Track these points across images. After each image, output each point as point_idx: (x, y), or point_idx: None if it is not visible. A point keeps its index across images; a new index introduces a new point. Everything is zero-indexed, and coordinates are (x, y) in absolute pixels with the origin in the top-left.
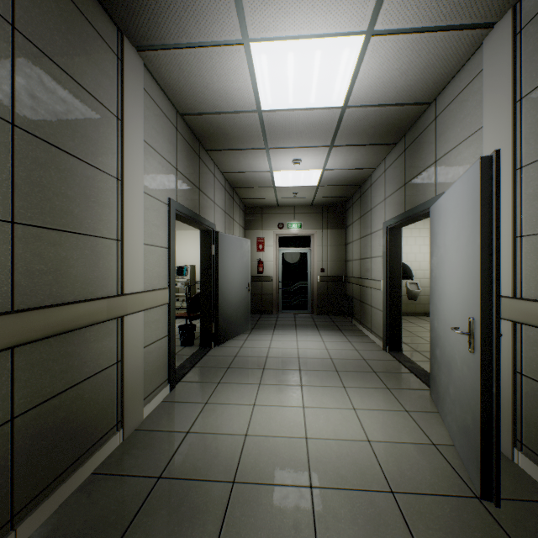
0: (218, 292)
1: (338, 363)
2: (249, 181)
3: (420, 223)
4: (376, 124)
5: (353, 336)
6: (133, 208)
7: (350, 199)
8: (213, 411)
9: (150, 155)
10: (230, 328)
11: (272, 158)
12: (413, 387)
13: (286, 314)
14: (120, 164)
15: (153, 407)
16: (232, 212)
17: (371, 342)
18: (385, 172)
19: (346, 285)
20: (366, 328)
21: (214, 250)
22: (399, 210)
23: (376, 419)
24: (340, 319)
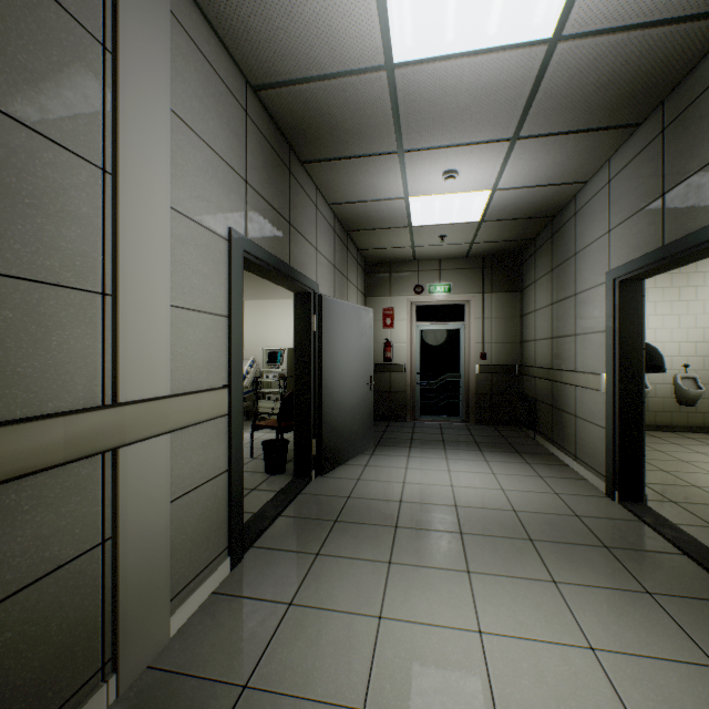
0: (323, 391)
1: (529, 522)
2: (371, 219)
3: (648, 279)
4: (610, 80)
5: (543, 465)
6: (142, 233)
7: (529, 244)
8: (300, 628)
9: (187, 142)
10: (342, 446)
11: (409, 171)
12: (703, 595)
13: (426, 422)
14: (111, 142)
15: (193, 608)
16: (345, 268)
17: (579, 479)
18: (609, 184)
19: (523, 379)
20: (565, 452)
21: (316, 323)
22: (647, 245)
23: (652, 687)
24: (514, 433)
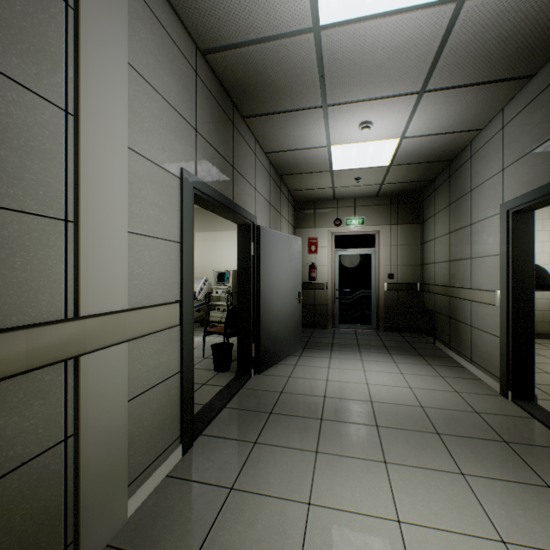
0: (260, 305)
1: (435, 417)
2: (299, 165)
3: None
4: (510, 34)
5: (443, 367)
6: (102, 168)
7: (429, 184)
8: (239, 512)
9: (143, 93)
10: (276, 349)
11: (331, 123)
12: None
13: (344, 329)
14: (74, 87)
15: (149, 490)
16: (279, 205)
17: (475, 379)
18: (503, 129)
19: (423, 295)
20: (462, 355)
21: (255, 249)
22: (540, 180)
23: None
24: (417, 339)
